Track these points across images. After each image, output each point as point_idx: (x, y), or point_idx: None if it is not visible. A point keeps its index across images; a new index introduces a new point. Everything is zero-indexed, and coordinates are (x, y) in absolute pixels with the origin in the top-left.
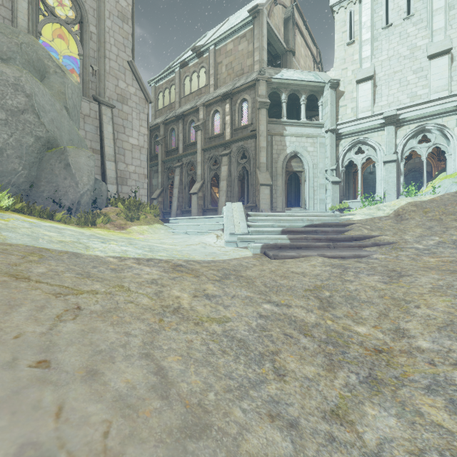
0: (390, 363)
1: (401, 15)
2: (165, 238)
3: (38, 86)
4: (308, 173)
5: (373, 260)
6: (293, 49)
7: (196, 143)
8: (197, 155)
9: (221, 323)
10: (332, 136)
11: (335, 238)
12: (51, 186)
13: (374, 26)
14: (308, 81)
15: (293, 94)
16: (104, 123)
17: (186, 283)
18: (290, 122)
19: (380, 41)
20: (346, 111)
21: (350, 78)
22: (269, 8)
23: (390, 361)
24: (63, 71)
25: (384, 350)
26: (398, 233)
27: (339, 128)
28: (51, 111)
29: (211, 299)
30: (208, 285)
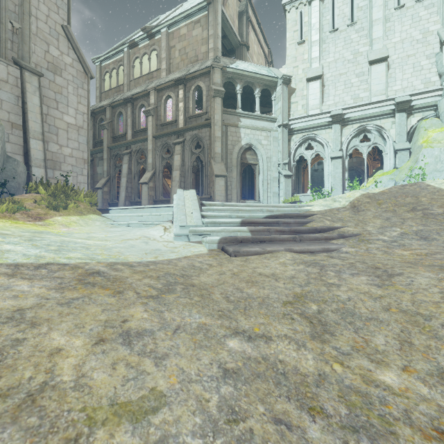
0: None
1: (346, 21)
2: (97, 231)
3: None
4: (262, 166)
5: (345, 255)
6: (247, 43)
7: (146, 129)
8: (148, 142)
9: (140, 418)
10: (284, 130)
11: (300, 229)
12: None
13: (322, 28)
14: (262, 75)
15: (247, 88)
16: (28, 93)
17: (90, 309)
18: (245, 114)
19: (328, 43)
20: (297, 107)
21: (301, 76)
22: None
23: None
24: None
25: None
26: (360, 225)
27: (291, 123)
28: None
29: (133, 343)
30: (135, 310)
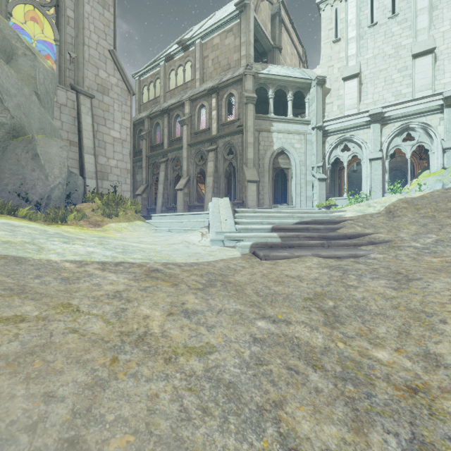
0: (434, 411)
1: (386, 14)
2: (145, 236)
3: (1, 66)
4: (295, 169)
5: (372, 261)
6: (279, 46)
7: (181, 138)
8: (183, 150)
9: (202, 355)
10: (319, 133)
11: (329, 236)
12: (16, 178)
13: (360, 24)
14: (295, 77)
15: (280, 91)
16: (82, 114)
17: (160, 294)
18: (277, 118)
19: (366, 39)
20: (332, 108)
21: (336, 75)
22: (256, 3)
23: (432, 408)
24: (33, 53)
25: (419, 387)
26: (393, 231)
27: (326, 125)
28: (18, 96)
29: (191, 317)
30: (189, 297)
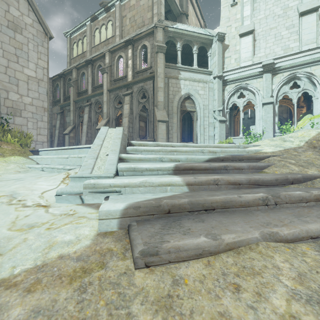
0: None
1: None
2: None
3: None
4: (199, 112)
5: None
6: (186, 12)
7: (102, 85)
8: (103, 95)
9: None
10: (219, 81)
11: (263, 180)
12: None
13: None
14: (199, 33)
15: (187, 49)
16: None
17: None
18: (184, 67)
19: (259, 2)
20: (231, 61)
21: (233, 33)
22: None
23: None
24: None
25: None
26: None
27: (225, 75)
28: None
29: None
30: None
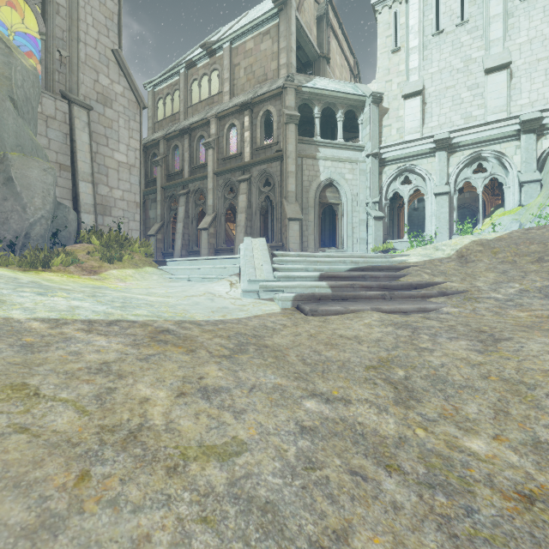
0: None
1: (454, 20)
2: (156, 286)
3: None
4: (346, 205)
5: (446, 316)
6: (327, 55)
7: (206, 165)
8: (208, 180)
9: (225, 458)
10: (374, 161)
11: (390, 285)
12: None
13: (423, 31)
14: (346, 93)
15: (328, 110)
16: (77, 130)
17: (168, 365)
18: (324, 142)
19: (430, 49)
20: (391, 131)
21: (395, 92)
22: (299, 1)
23: None
24: (8, 46)
25: (535, 494)
26: (467, 279)
27: (383, 152)
28: None
29: (212, 398)
30: (209, 368)
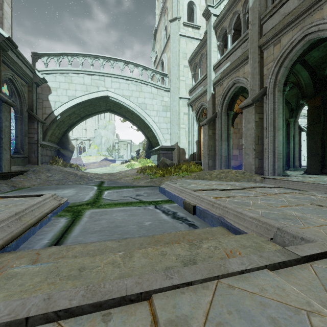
0: None
1: None
2: None
3: None
4: None
5: None
6: None
7: None
8: None
9: None
10: None
11: None
12: None
13: None
14: None
15: None
16: None
17: None
18: None
19: None
20: None
21: None
22: None
23: None
24: None
25: None
26: None
27: None
28: None
29: None
30: None
